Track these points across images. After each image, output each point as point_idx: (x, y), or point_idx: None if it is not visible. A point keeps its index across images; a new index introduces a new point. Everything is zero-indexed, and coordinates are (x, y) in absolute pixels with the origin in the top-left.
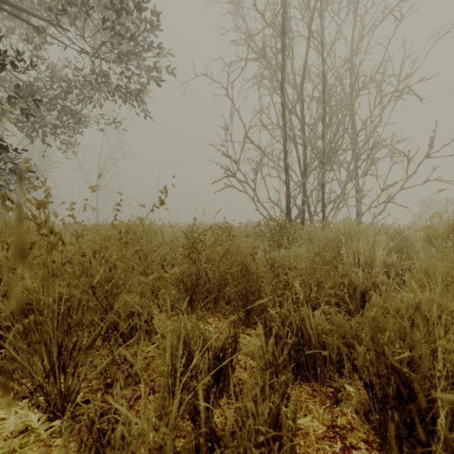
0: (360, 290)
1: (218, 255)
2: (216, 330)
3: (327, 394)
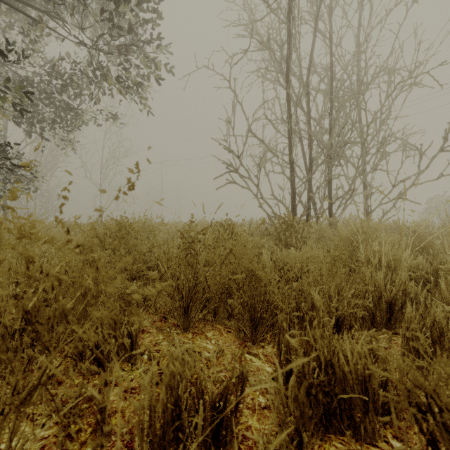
0: (387, 299)
1: (218, 257)
2: (216, 349)
3: None
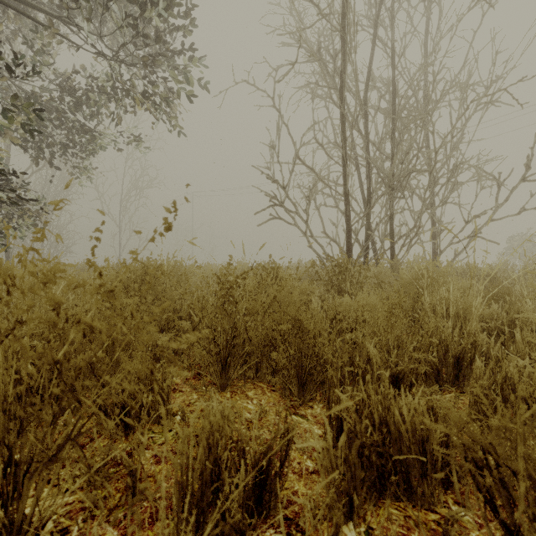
0: (454, 353)
1: (261, 305)
2: (258, 410)
3: (428, 526)
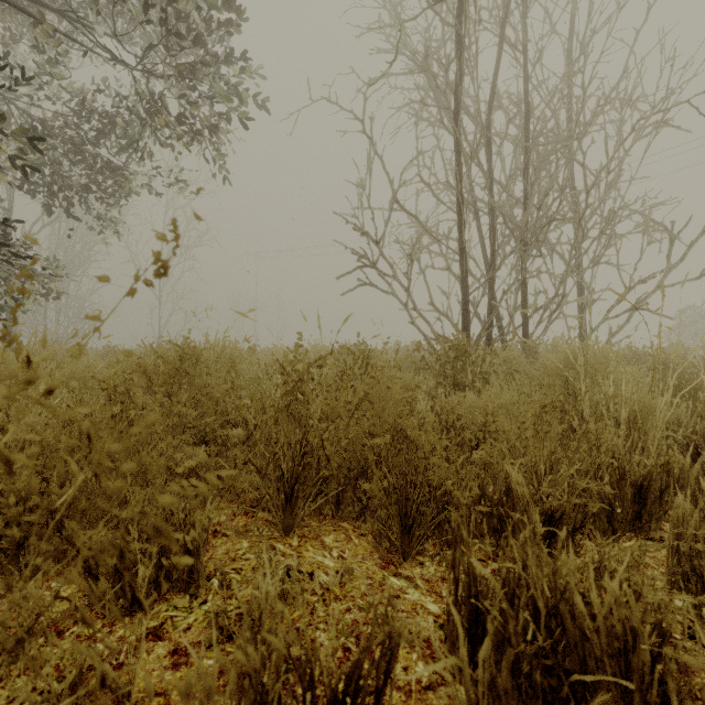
0: (635, 480)
1: (344, 407)
2: (340, 570)
3: None
